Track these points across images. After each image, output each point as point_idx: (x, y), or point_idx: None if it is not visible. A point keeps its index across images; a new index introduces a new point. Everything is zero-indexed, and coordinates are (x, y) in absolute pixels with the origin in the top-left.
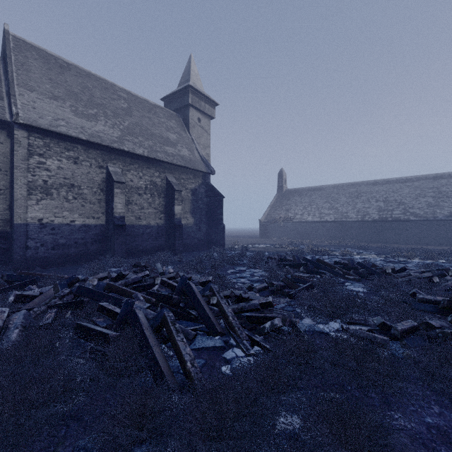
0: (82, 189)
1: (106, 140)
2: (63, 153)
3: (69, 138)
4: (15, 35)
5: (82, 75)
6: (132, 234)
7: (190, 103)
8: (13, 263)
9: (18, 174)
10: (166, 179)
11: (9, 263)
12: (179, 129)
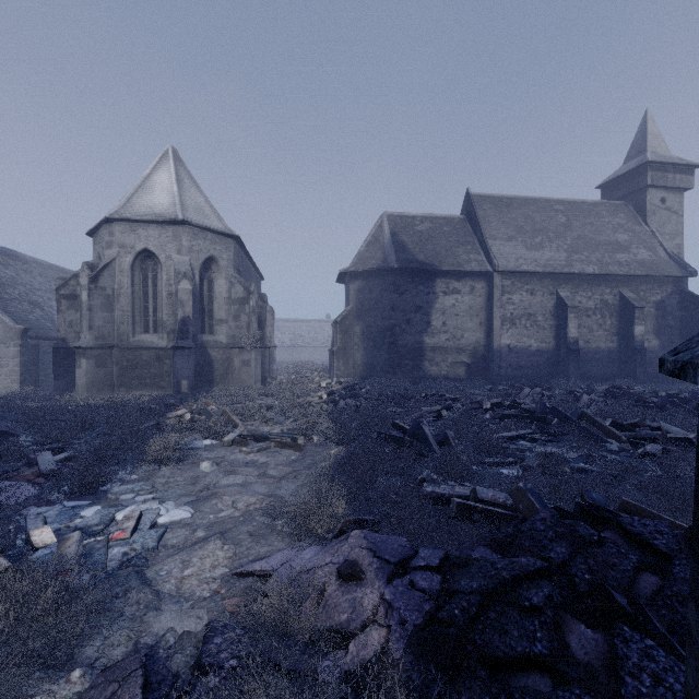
0: (537, 317)
1: (557, 267)
2: (523, 288)
3: (527, 274)
4: (473, 194)
5: (521, 204)
6: (580, 359)
7: (648, 184)
8: (490, 378)
9: (496, 311)
10: (619, 294)
11: (486, 379)
12: (630, 224)
